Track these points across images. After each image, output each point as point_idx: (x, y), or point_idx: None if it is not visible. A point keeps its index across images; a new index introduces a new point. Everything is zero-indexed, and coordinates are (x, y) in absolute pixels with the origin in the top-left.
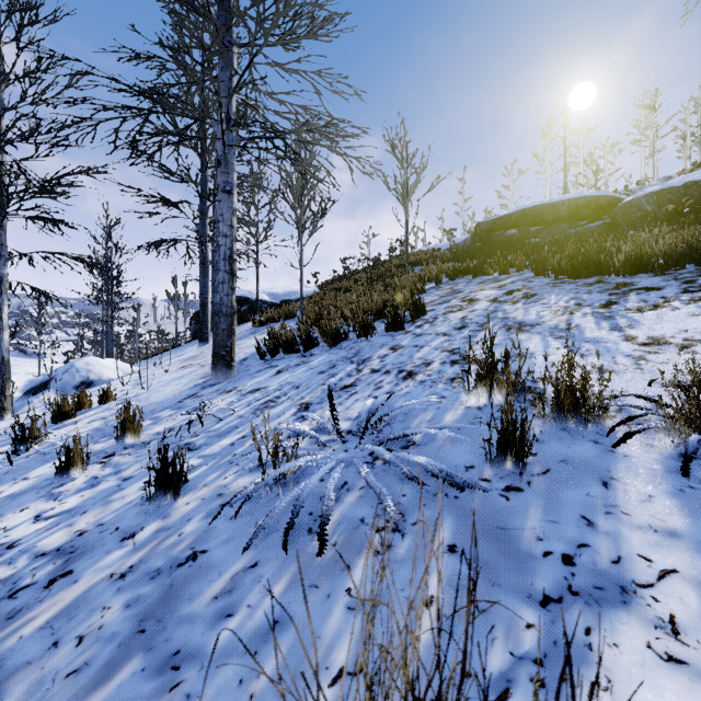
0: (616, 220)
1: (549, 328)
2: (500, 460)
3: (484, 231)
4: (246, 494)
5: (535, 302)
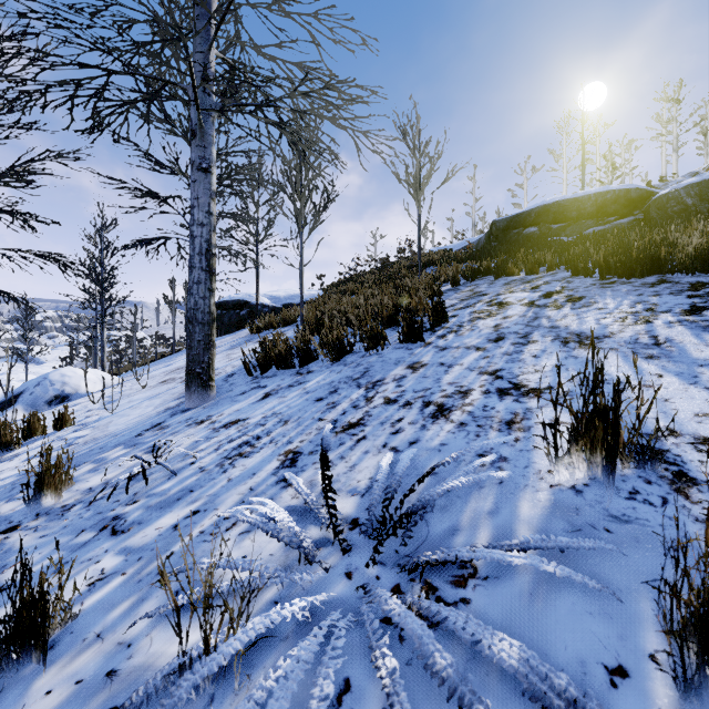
0: (649, 216)
1: (625, 342)
2: (702, 678)
3: (500, 230)
4: (149, 695)
5: (587, 307)
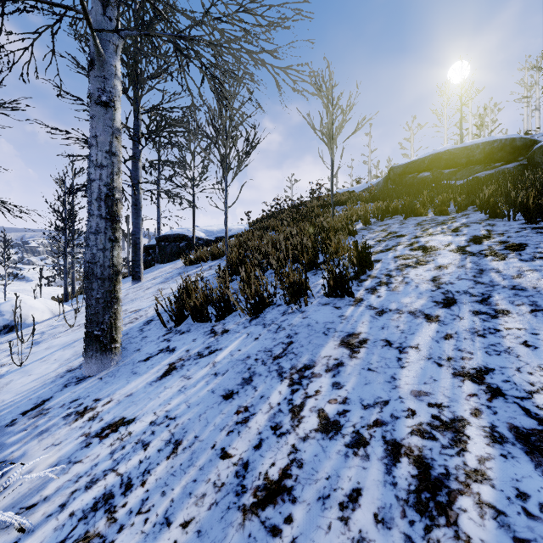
0: (533, 161)
1: None
2: None
3: (397, 174)
4: None
5: (542, 259)
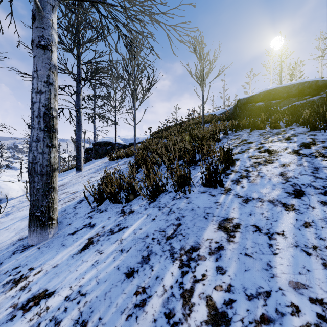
0: None
1: None
2: None
3: (242, 104)
4: None
5: None
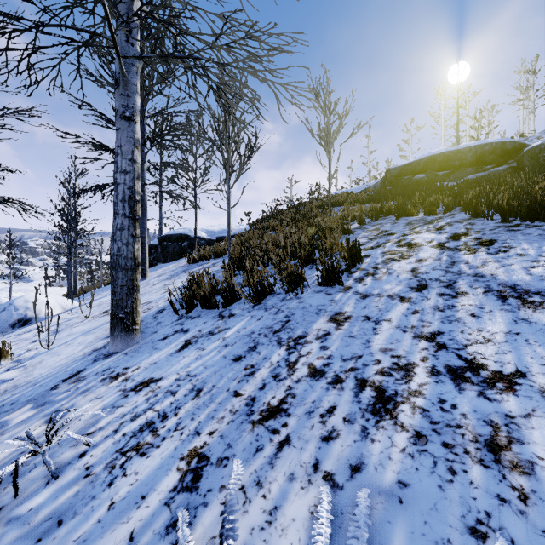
0: (522, 164)
1: None
2: None
3: (394, 176)
4: None
5: (504, 252)
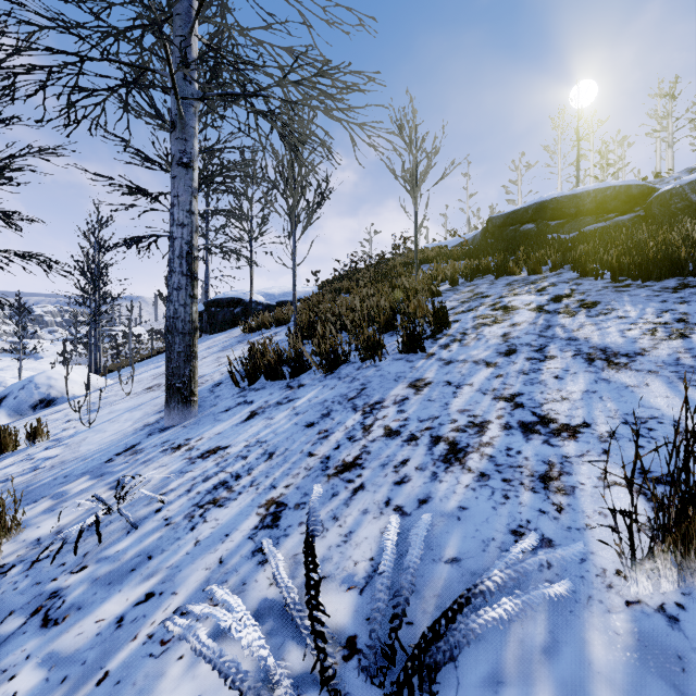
0: (650, 212)
1: (664, 362)
2: None
3: (497, 226)
4: None
5: (605, 315)
